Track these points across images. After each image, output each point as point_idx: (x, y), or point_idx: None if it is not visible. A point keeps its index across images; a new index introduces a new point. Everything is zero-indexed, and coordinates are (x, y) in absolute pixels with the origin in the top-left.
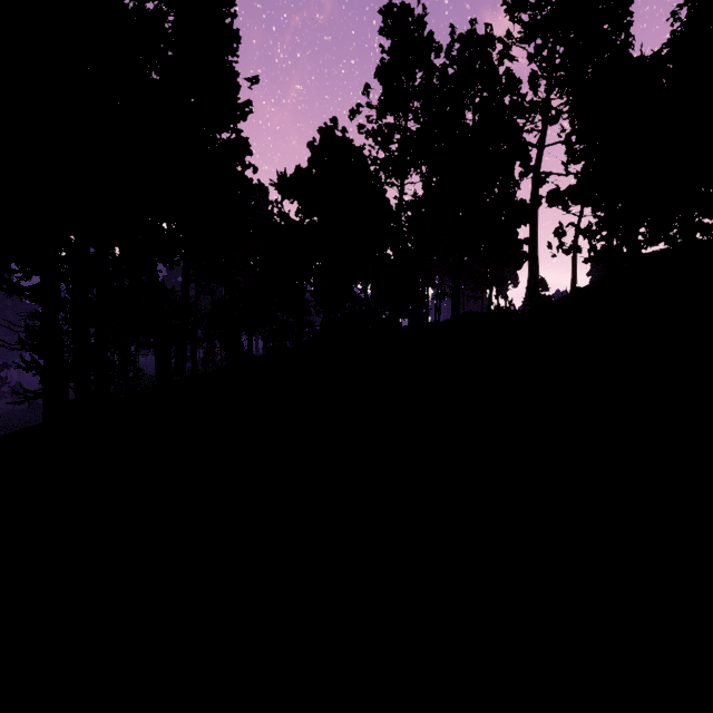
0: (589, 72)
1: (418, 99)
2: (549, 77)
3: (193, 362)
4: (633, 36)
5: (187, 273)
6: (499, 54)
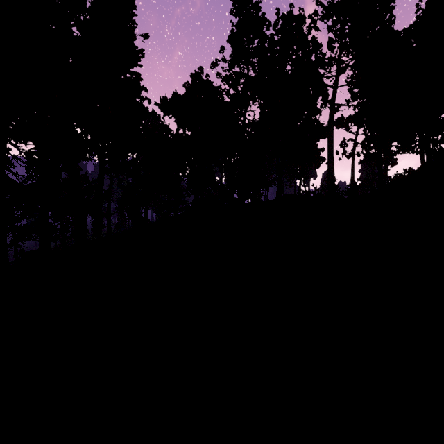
0: (368, 38)
1: (255, 56)
2: (341, 42)
3: (108, 227)
4: (394, 16)
5: (102, 168)
6: (308, 27)
